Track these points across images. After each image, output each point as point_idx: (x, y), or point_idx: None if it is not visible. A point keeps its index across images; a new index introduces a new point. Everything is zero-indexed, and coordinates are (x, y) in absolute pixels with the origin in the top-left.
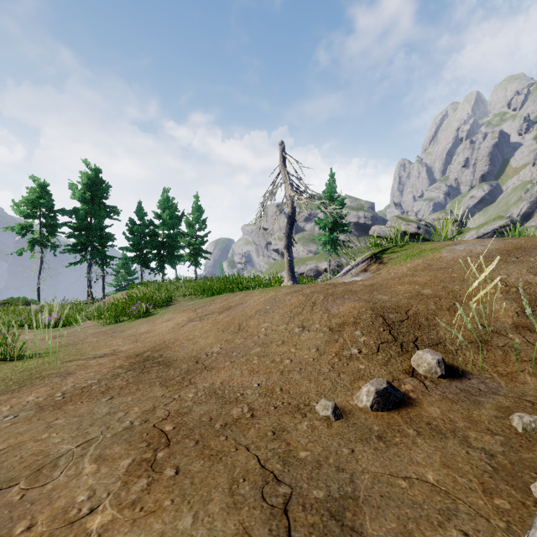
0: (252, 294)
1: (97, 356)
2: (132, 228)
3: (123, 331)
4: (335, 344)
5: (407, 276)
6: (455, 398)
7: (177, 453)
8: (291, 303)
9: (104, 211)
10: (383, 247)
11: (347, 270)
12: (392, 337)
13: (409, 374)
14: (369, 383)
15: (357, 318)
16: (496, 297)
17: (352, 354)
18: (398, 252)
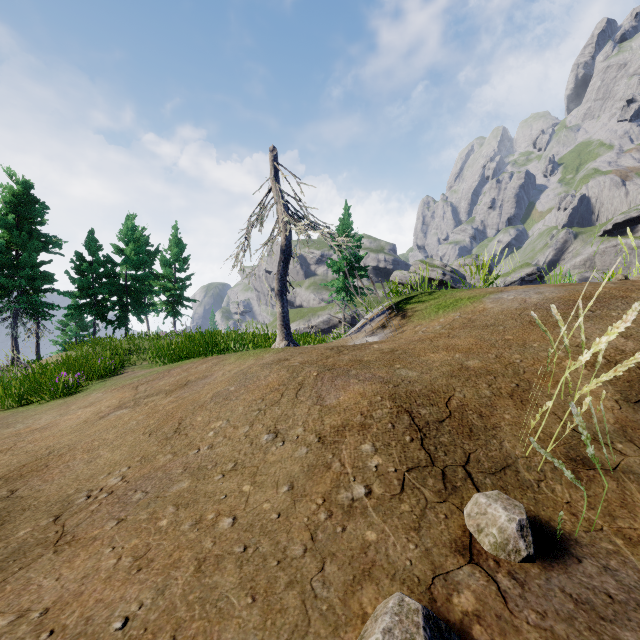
0: (224, 362)
1: None
2: (79, 266)
3: (12, 424)
4: (324, 474)
5: (441, 337)
6: (572, 637)
7: None
8: (267, 382)
9: (38, 242)
10: (407, 294)
11: (361, 325)
12: (426, 456)
13: (465, 555)
14: (383, 632)
15: (366, 415)
16: (579, 374)
17: (355, 499)
18: (426, 301)
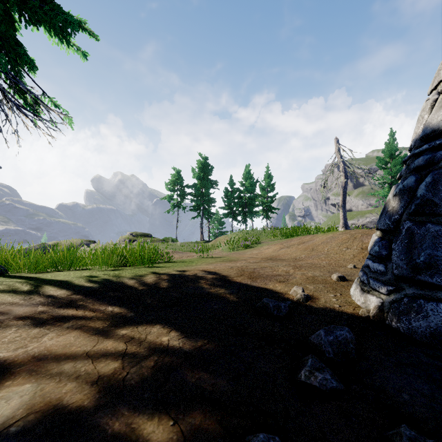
0: (317, 236)
1: (246, 258)
2: (226, 194)
3: (244, 253)
4: (362, 253)
5: None
6: None
7: (303, 268)
8: (342, 238)
9: (210, 184)
10: None
11: None
12: None
13: None
14: None
15: None
16: None
17: None
18: None
